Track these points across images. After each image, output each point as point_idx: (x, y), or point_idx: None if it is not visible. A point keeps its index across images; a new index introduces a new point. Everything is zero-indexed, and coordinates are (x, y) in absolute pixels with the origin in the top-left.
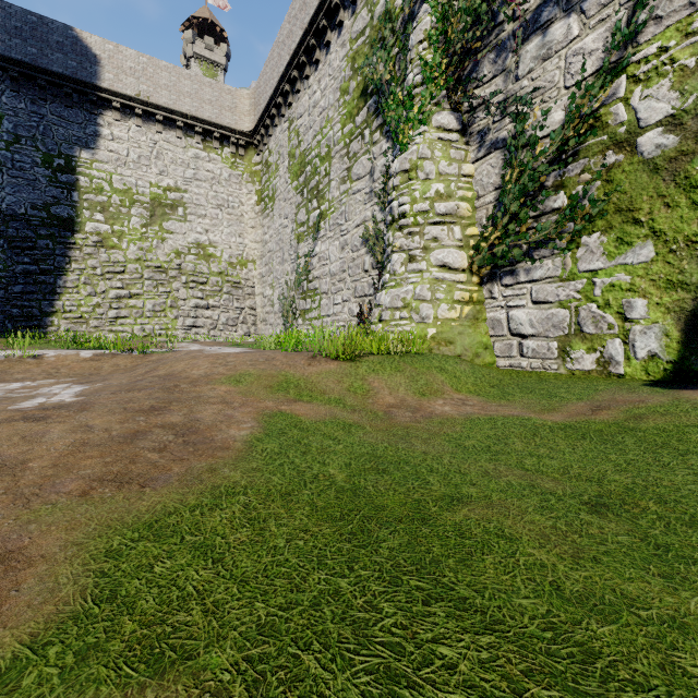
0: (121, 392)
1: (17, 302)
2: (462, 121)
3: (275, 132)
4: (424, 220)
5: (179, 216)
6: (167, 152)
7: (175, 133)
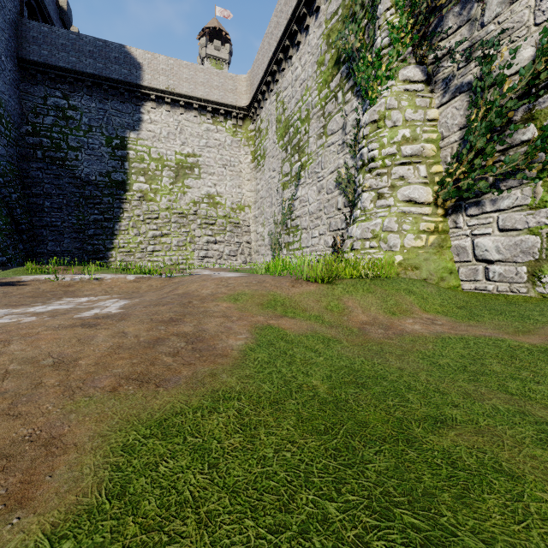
0: (150, 306)
1: (91, 241)
2: (427, 72)
3: (265, 104)
4: (392, 162)
5: (195, 175)
6: (187, 128)
7: (192, 113)
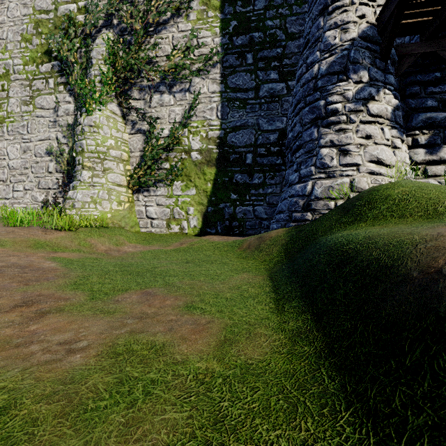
0: None
1: None
2: (123, 111)
3: None
4: (104, 157)
5: None
6: None
7: None
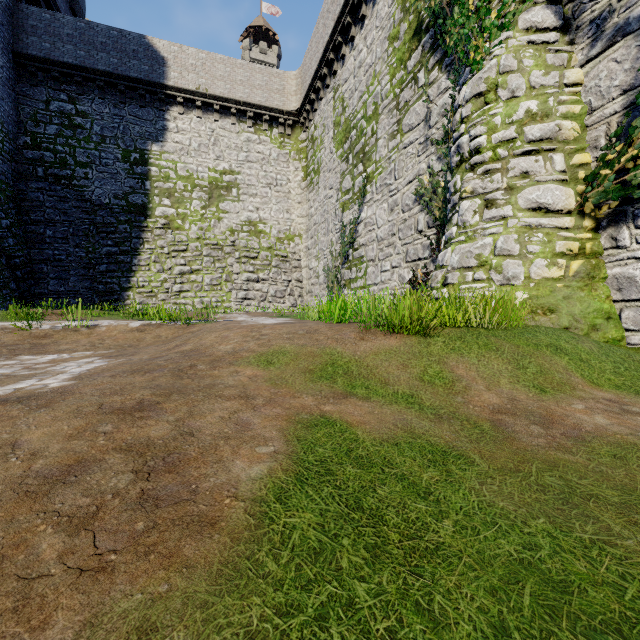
0: (123, 373)
1: (102, 279)
2: (563, 15)
3: (320, 105)
4: (508, 152)
5: (233, 197)
6: (223, 138)
7: (229, 120)
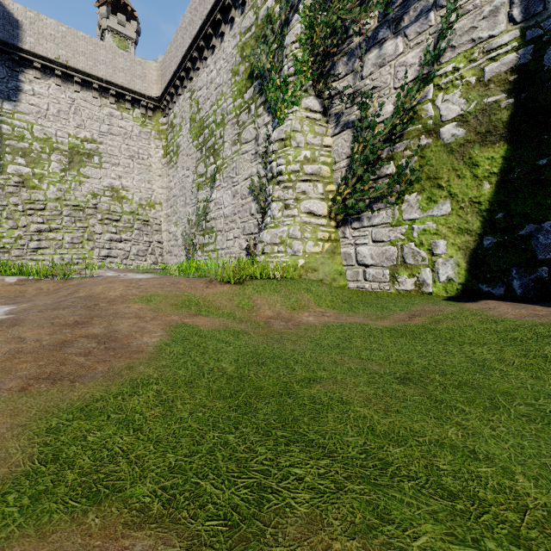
0: (47, 310)
1: None
2: (324, 105)
3: (179, 100)
4: (296, 178)
5: (95, 163)
6: (84, 109)
7: (91, 93)
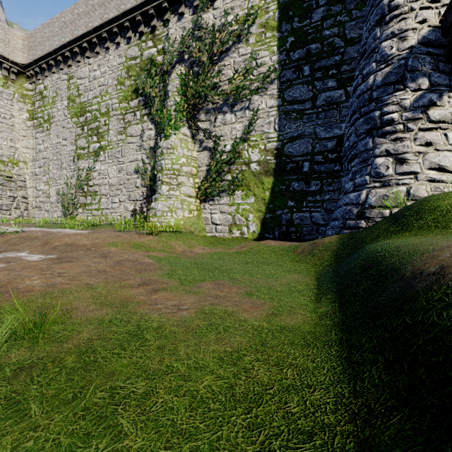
0: (67, 252)
1: None
2: (193, 133)
3: (52, 76)
4: (178, 173)
5: None
6: None
7: None
